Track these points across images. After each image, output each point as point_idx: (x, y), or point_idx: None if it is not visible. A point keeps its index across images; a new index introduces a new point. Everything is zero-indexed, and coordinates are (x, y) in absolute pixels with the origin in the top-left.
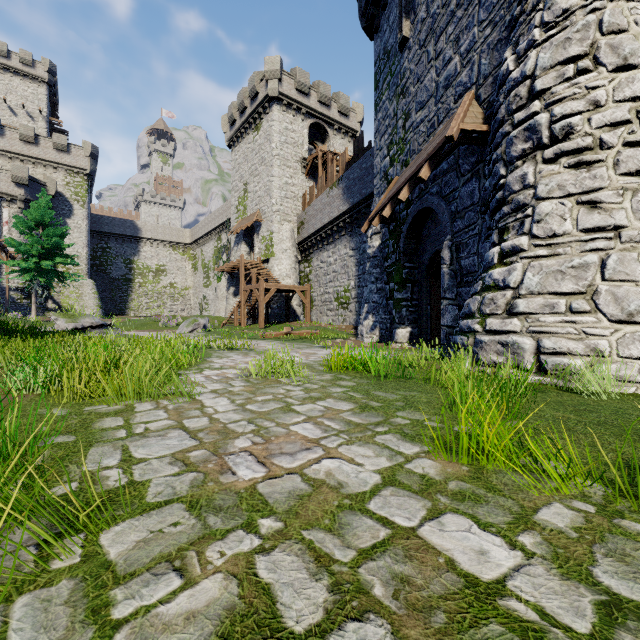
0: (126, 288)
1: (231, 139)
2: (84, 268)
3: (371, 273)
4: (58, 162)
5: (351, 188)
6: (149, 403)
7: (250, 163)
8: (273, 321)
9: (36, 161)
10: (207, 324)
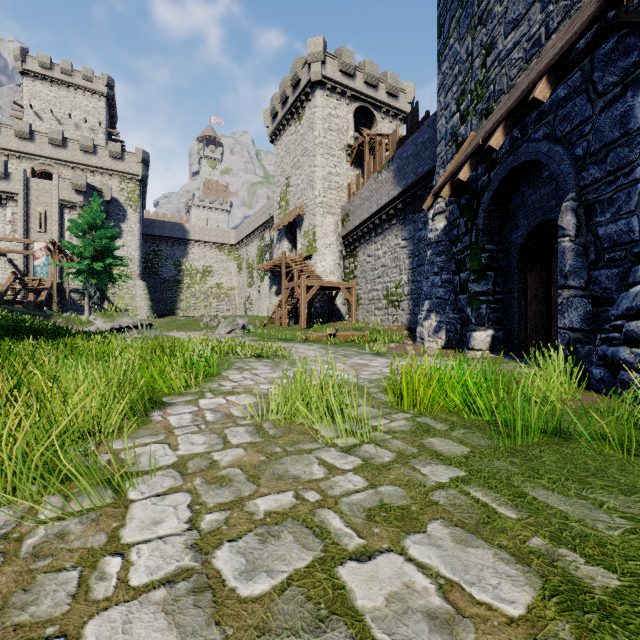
0: (175, 289)
1: (273, 133)
2: (136, 270)
3: (433, 262)
4: (113, 169)
5: (404, 168)
6: (10, 511)
7: (292, 155)
8: (315, 321)
9: (94, 169)
10: (246, 324)
